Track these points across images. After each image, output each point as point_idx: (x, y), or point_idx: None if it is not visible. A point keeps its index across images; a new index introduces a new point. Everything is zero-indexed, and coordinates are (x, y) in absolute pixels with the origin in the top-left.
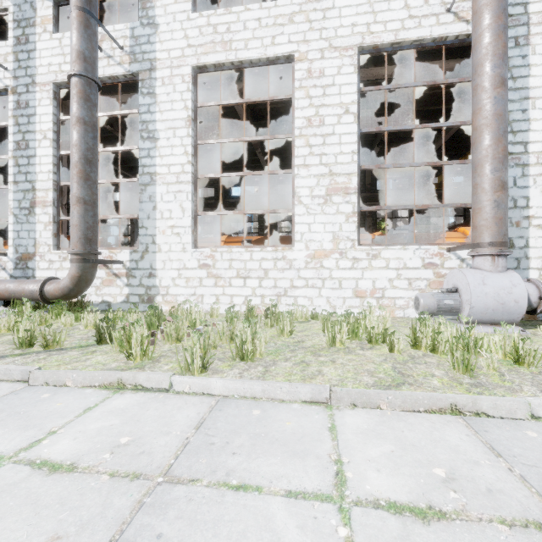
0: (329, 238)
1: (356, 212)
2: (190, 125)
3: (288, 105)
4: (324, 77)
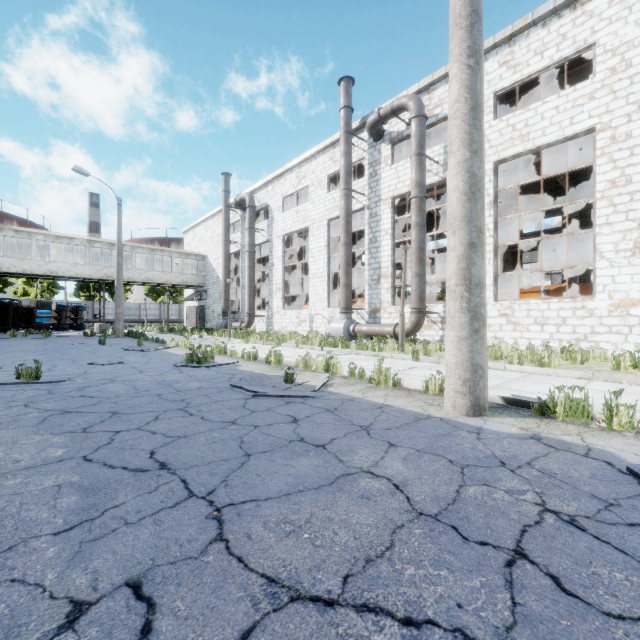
0: (637, 288)
1: None
2: (491, 208)
3: None
4: (631, 139)
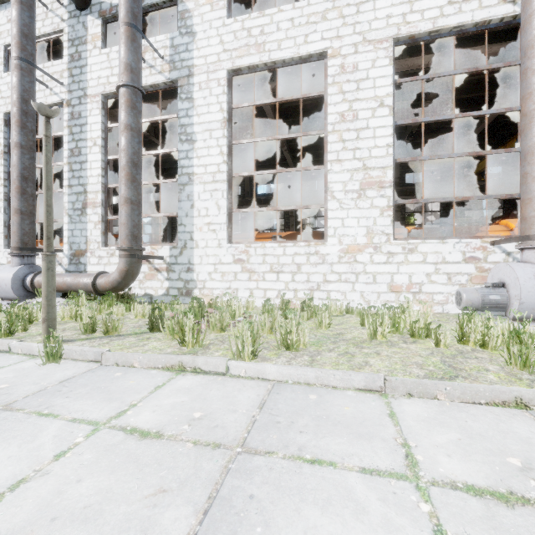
0: (362, 232)
1: (391, 206)
2: (225, 126)
3: (315, 102)
4: (358, 71)
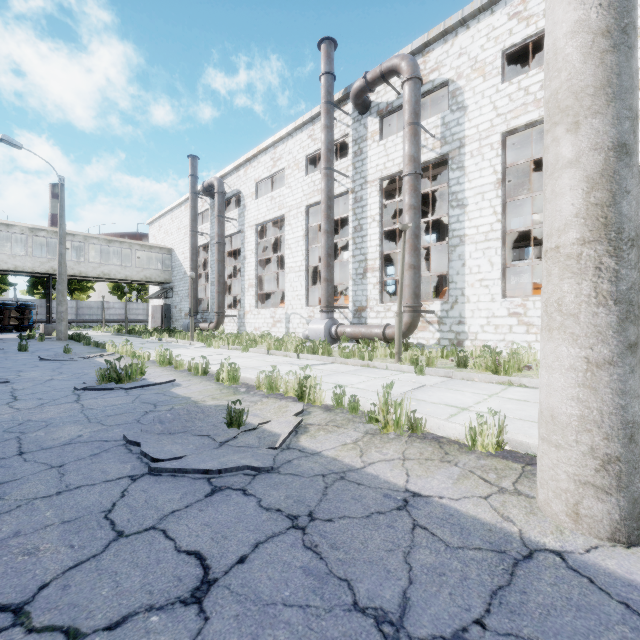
0: None
1: None
2: (498, 187)
3: None
4: None
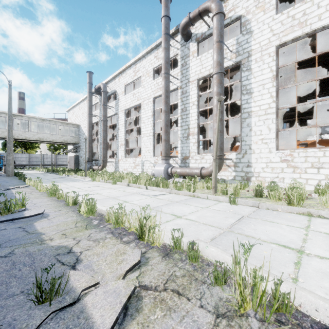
0: None
1: None
2: (274, 80)
3: None
4: None
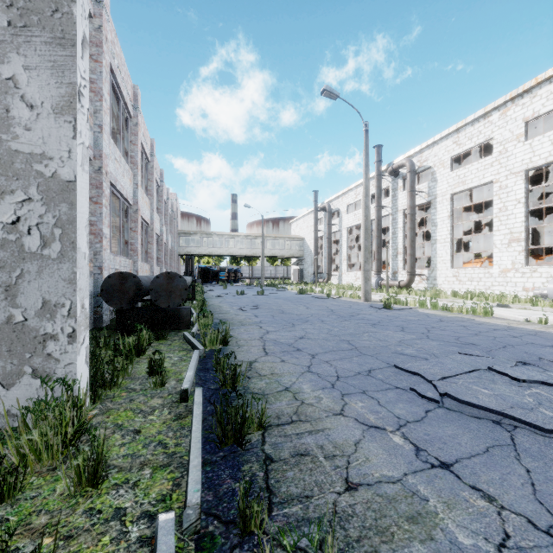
0: (509, 263)
1: (523, 250)
2: (449, 218)
3: None
4: (507, 188)
